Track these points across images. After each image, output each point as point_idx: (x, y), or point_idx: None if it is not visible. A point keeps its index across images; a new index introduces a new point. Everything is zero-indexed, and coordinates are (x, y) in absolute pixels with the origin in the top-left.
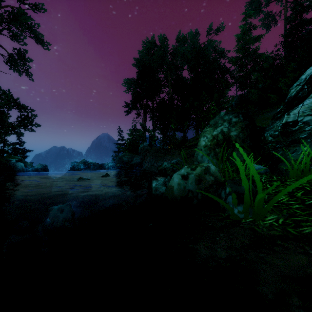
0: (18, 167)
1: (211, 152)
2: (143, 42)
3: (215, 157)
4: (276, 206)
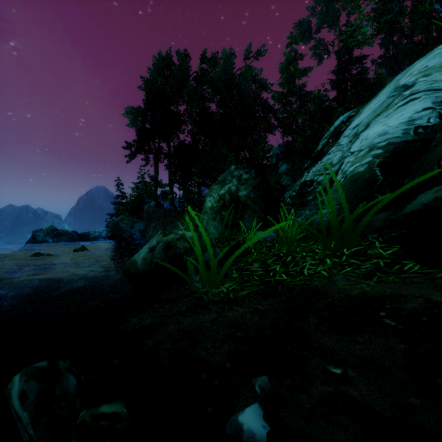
0: None
1: (218, 216)
2: (154, 56)
3: (221, 222)
4: (242, 274)
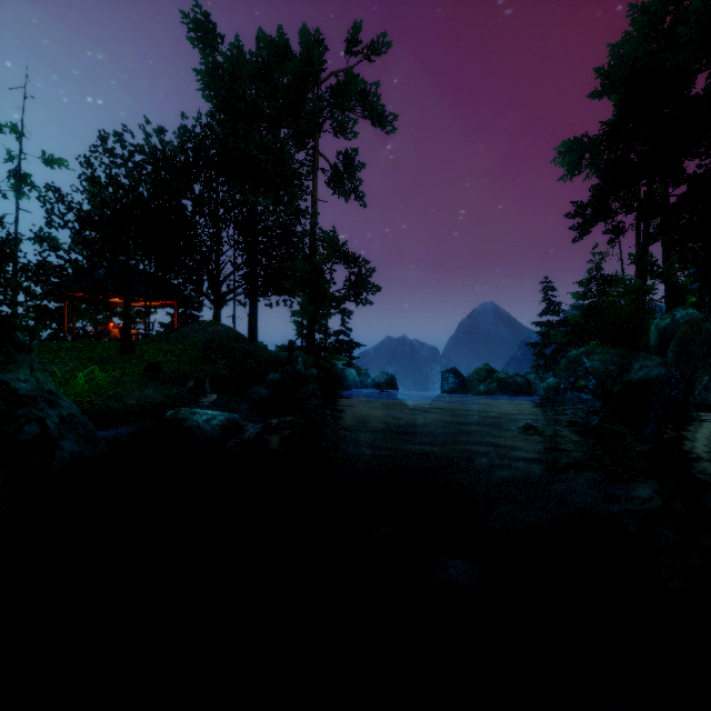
0: (348, 378)
1: None
2: (632, 6)
3: None
4: None
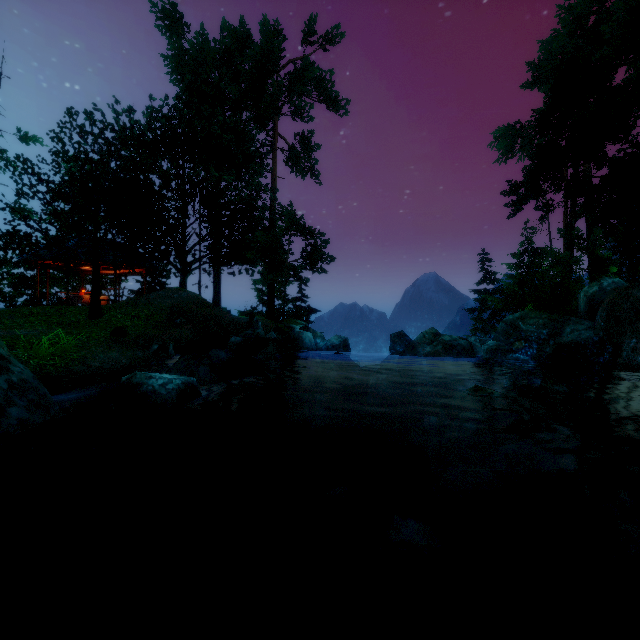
0: (304, 340)
1: None
2: (560, 7)
3: None
4: None
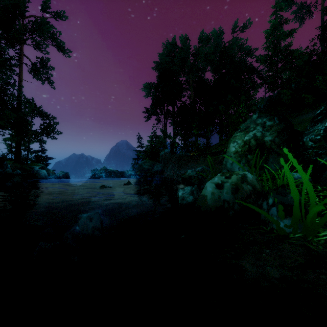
0: (41, 174)
1: (242, 159)
2: (163, 44)
3: (247, 165)
4: None
